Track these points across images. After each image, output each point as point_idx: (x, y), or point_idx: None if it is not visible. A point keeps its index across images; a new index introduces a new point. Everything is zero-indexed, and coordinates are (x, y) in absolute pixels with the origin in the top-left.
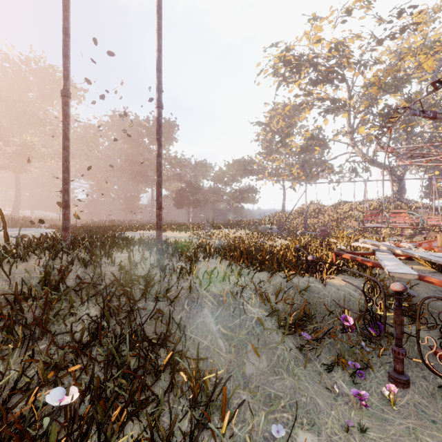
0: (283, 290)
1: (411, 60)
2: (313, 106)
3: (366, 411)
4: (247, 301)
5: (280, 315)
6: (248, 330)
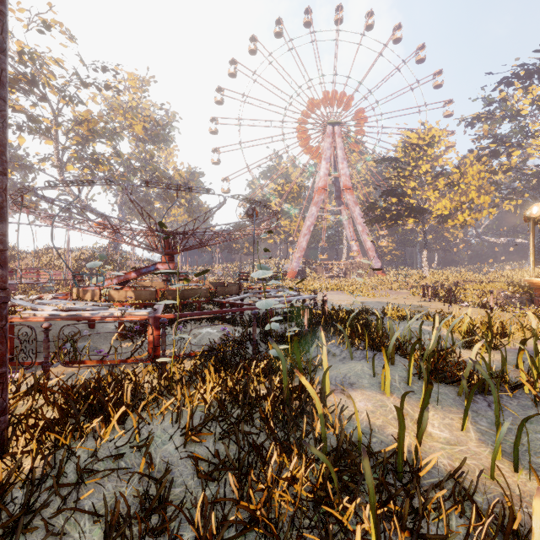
0: None
1: (124, 117)
2: None
3: None
4: None
5: None
6: None
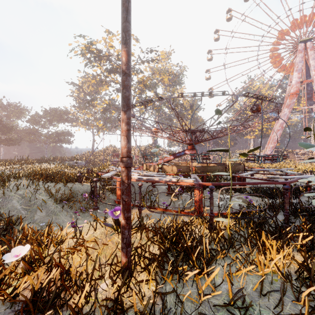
0: (62, 189)
1: (159, 75)
2: (110, 85)
3: (83, 219)
4: (40, 194)
5: (55, 197)
6: (38, 205)
